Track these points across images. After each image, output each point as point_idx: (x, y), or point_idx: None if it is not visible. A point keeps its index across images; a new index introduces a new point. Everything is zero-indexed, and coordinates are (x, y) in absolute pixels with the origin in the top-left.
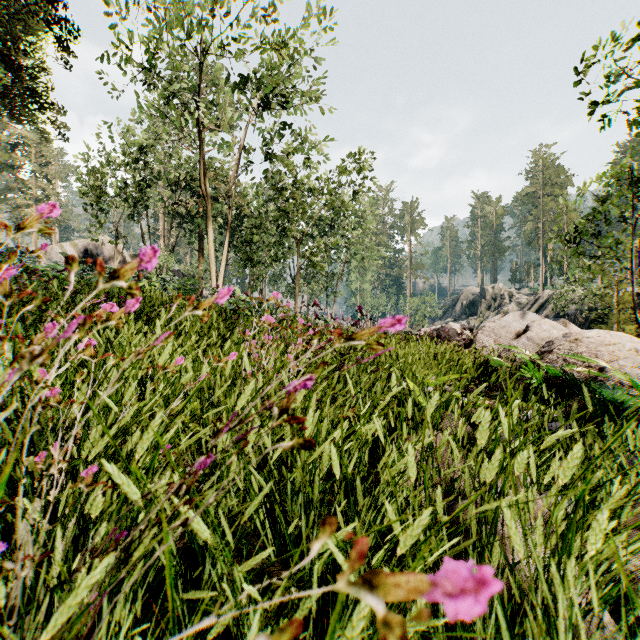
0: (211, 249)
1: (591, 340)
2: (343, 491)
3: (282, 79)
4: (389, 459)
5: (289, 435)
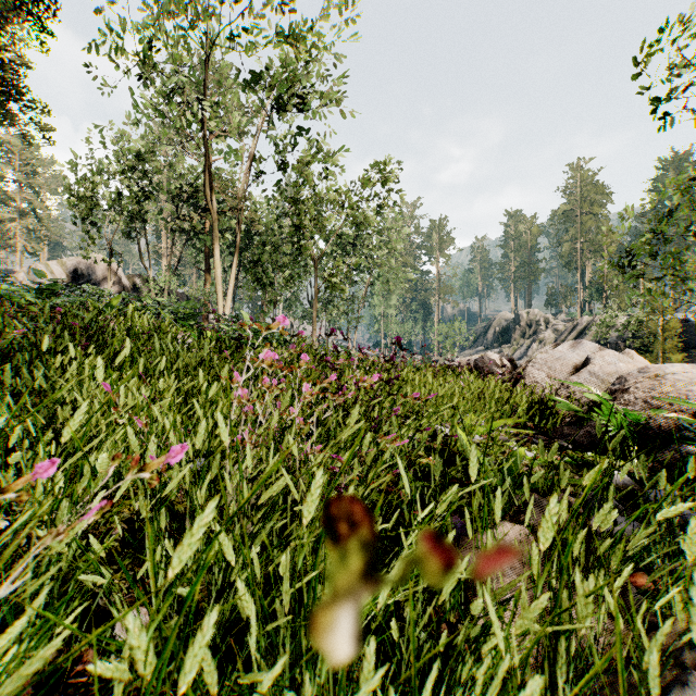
0: (217, 269)
1: (677, 377)
2: (384, 647)
3: (298, 77)
4: (486, 644)
5: (289, 590)
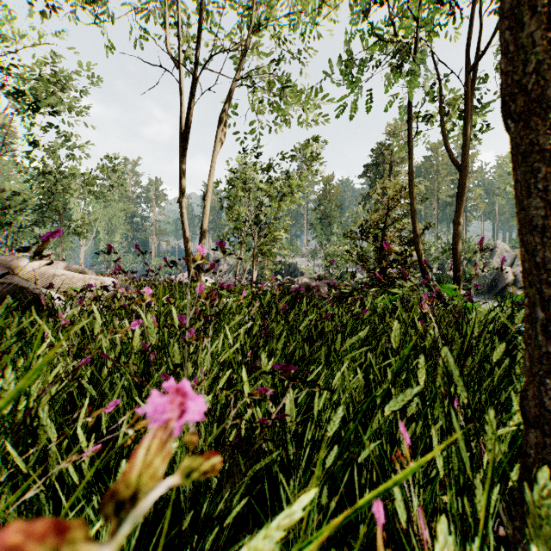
0: None
1: None
2: None
3: (56, 102)
4: None
5: None
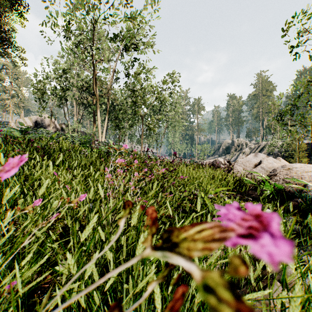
0: (99, 121)
1: (297, 169)
2: None
3: (134, 36)
4: None
5: (125, 250)
